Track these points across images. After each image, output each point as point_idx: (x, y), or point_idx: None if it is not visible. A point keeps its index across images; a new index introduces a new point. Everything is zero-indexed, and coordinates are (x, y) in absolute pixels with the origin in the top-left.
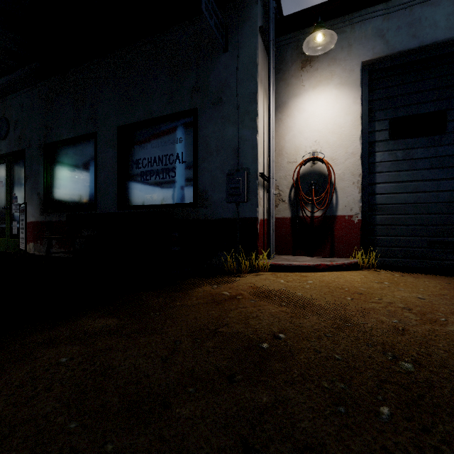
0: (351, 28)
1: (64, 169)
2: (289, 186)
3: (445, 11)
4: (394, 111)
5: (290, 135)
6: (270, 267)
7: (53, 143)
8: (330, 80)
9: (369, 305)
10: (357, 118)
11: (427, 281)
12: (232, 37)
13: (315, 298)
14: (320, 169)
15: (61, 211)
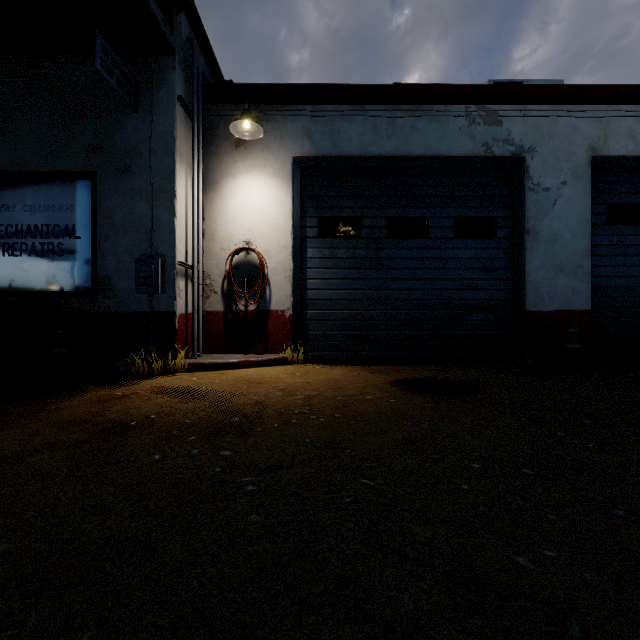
0: (284, 119)
1: None
2: (222, 276)
3: (357, 130)
4: (322, 211)
5: (223, 218)
6: (190, 367)
7: None
8: (264, 168)
9: (257, 390)
10: (289, 212)
11: (336, 370)
12: (144, 98)
13: (215, 390)
14: (255, 260)
15: None
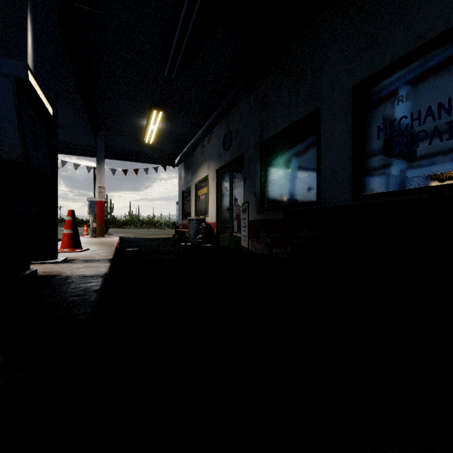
0: None
1: (279, 163)
2: None
3: None
4: None
5: None
6: None
7: (268, 139)
8: None
9: None
10: None
11: None
12: None
13: None
14: None
15: (276, 209)
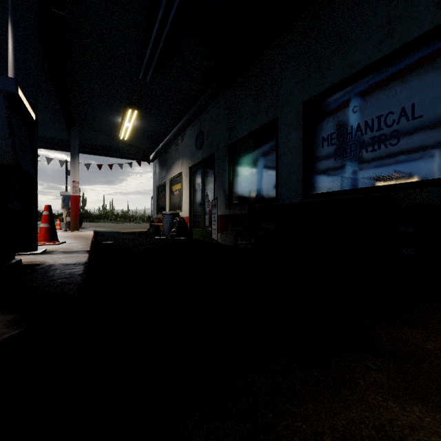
0: None
1: (245, 164)
2: None
3: None
4: None
5: None
6: None
7: (236, 142)
8: None
9: None
10: None
11: None
12: None
13: None
14: None
15: (242, 204)
